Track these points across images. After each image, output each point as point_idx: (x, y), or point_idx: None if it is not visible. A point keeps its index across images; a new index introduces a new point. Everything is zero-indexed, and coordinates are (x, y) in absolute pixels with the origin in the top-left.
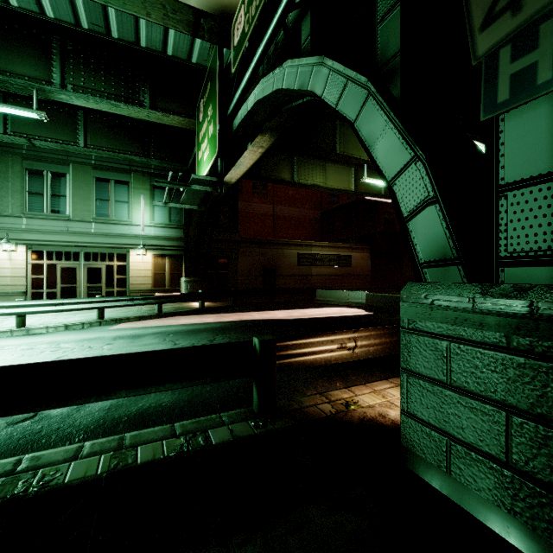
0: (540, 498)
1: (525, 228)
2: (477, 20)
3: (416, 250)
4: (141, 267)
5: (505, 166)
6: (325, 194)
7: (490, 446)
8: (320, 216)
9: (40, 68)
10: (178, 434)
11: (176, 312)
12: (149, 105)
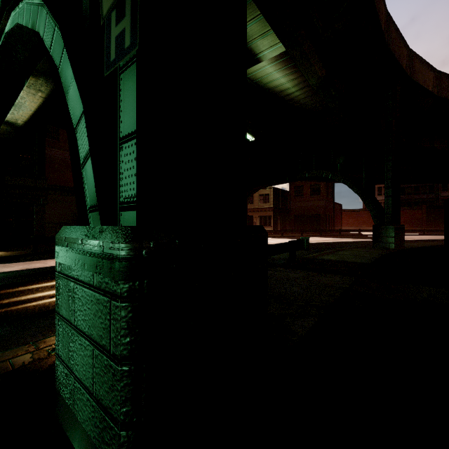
0: (104, 422)
1: (130, 177)
2: None
3: (87, 195)
4: None
5: (123, 121)
6: None
7: (87, 379)
8: None
9: None
10: None
11: None
12: None
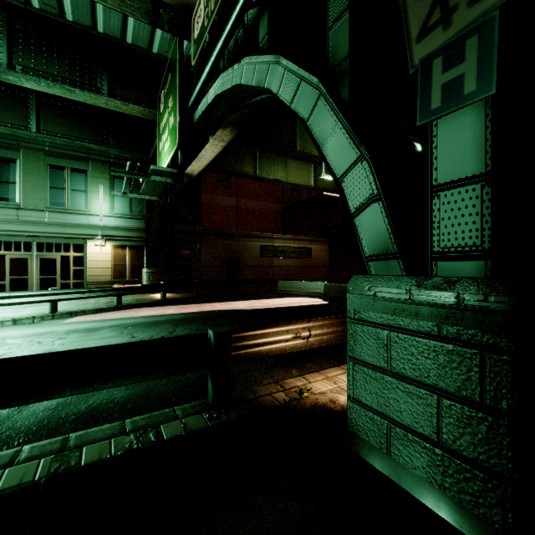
0: (465, 473)
1: (455, 226)
2: (414, 31)
3: (362, 244)
4: (99, 258)
5: (438, 168)
6: (287, 189)
7: (424, 427)
8: (282, 210)
9: None
10: (128, 431)
11: (137, 304)
12: (107, 93)
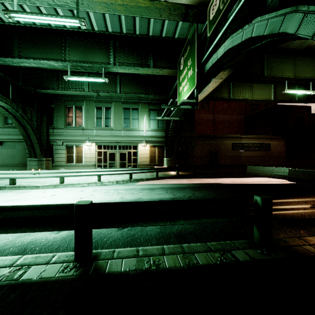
0: None
1: None
2: None
3: None
4: (144, 152)
5: None
6: (248, 105)
7: None
8: (244, 119)
9: (105, 57)
10: (213, 250)
11: (165, 177)
12: (152, 66)
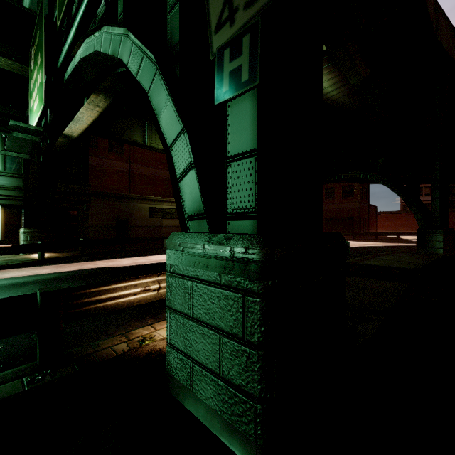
0: (235, 398)
1: (240, 191)
2: (213, 24)
3: (184, 205)
4: None
5: (230, 142)
6: None
7: (212, 363)
8: None
9: None
10: None
11: (6, 265)
12: None
